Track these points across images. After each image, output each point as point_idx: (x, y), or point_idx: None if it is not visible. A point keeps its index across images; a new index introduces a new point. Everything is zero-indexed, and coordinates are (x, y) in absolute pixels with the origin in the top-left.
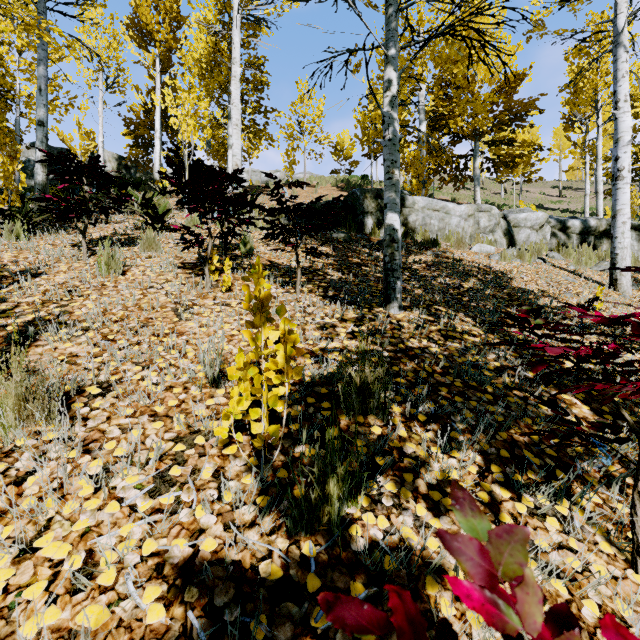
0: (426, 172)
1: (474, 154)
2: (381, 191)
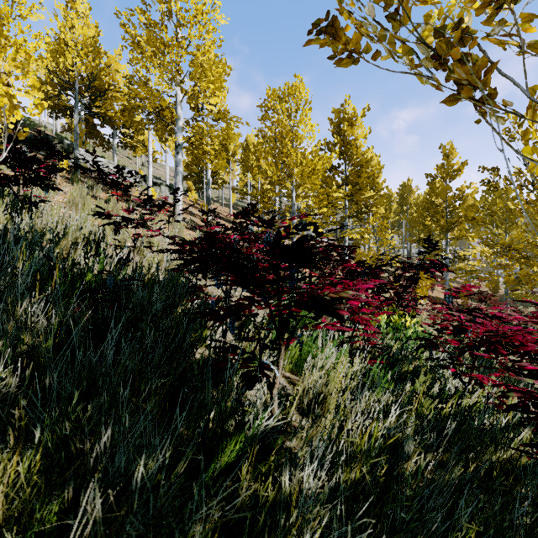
0: (85, 136)
1: (114, 136)
2: (63, 140)
